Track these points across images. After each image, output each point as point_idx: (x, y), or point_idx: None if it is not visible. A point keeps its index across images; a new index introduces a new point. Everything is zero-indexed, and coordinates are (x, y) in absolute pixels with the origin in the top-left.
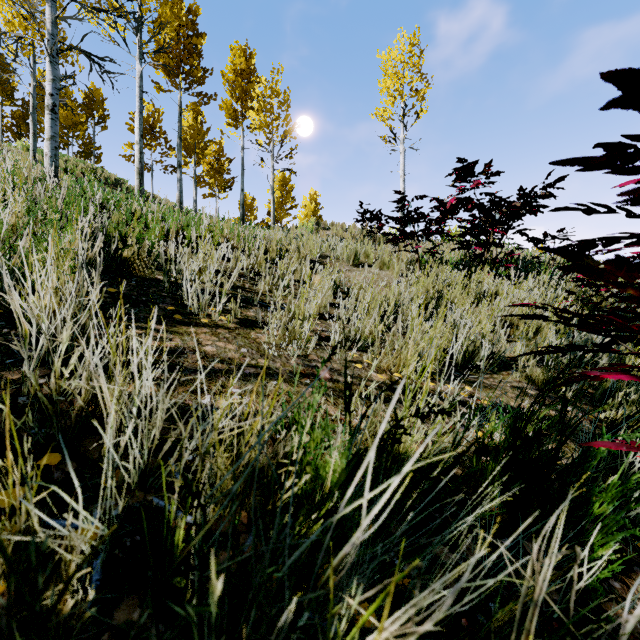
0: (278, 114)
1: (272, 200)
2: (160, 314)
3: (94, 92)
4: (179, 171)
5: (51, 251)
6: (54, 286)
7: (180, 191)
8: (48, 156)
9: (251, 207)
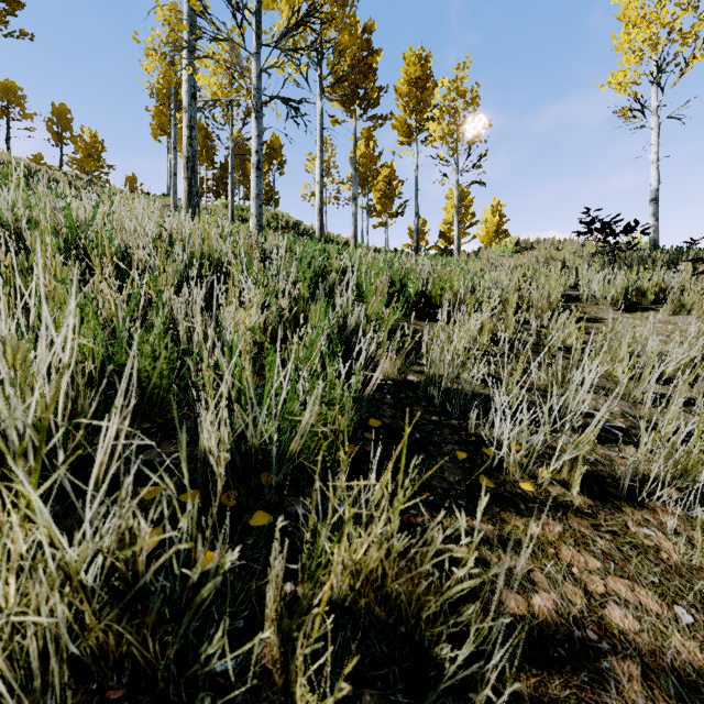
0: (464, 117)
1: (456, 221)
2: (457, 476)
3: (274, 141)
4: (354, 204)
5: (385, 478)
6: (377, 532)
7: (355, 226)
8: (254, 216)
9: (422, 231)
